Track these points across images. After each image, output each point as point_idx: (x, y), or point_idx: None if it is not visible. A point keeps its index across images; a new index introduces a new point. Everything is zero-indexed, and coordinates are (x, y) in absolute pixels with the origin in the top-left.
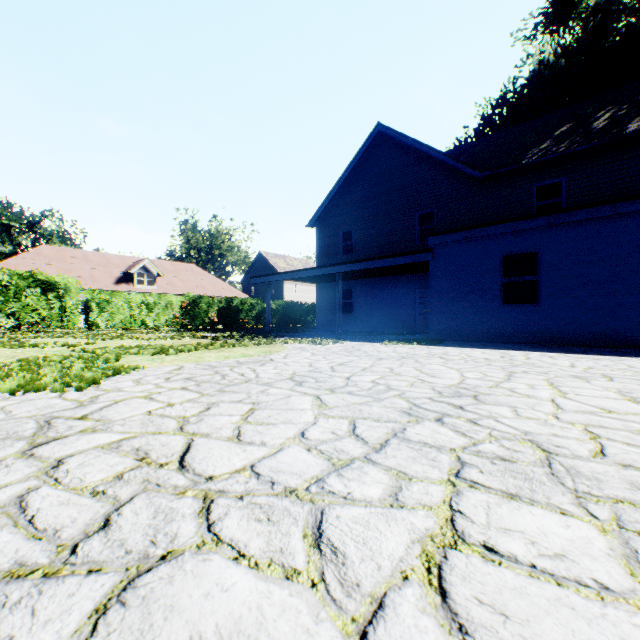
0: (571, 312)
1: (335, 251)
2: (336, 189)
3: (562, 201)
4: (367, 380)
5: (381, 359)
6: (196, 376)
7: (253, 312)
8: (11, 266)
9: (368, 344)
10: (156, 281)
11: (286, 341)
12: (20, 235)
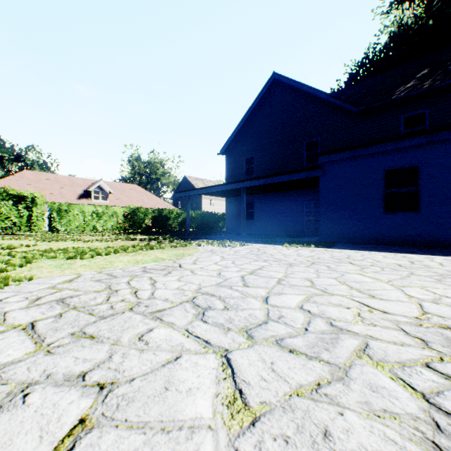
0: (450, 218)
1: (240, 173)
2: (241, 125)
3: (426, 128)
4: (292, 305)
5: (291, 265)
6: (76, 295)
7: (178, 219)
8: (0, 185)
9: (271, 246)
10: (108, 197)
11: (199, 243)
12: (10, 163)
